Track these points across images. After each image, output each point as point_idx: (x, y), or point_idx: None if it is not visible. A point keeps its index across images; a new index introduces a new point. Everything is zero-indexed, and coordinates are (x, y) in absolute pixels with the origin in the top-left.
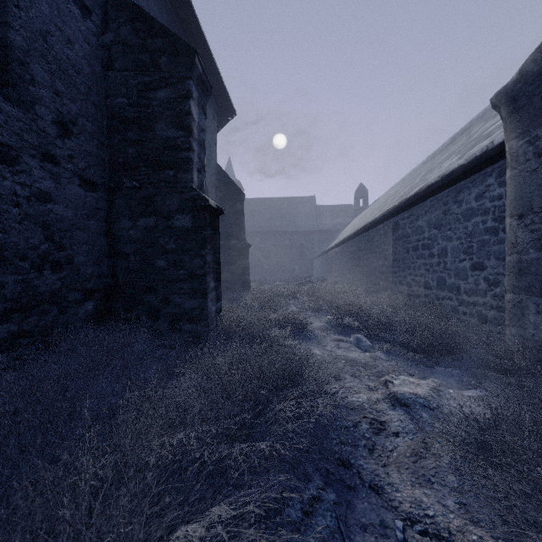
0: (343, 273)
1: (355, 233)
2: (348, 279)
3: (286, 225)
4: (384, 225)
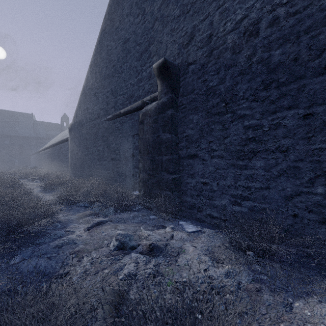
0: (46, 164)
1: (50, 146)
2: (48, 167)
3: (7, 130)
4: (58, 146)
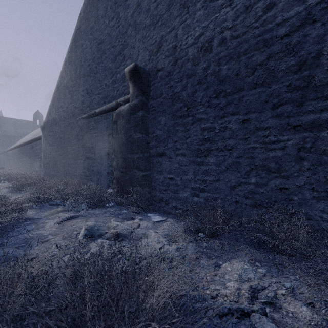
0: (15, 164)
1: (20, 145)
2: (18, 167)
3: None
4: (30, 145)
